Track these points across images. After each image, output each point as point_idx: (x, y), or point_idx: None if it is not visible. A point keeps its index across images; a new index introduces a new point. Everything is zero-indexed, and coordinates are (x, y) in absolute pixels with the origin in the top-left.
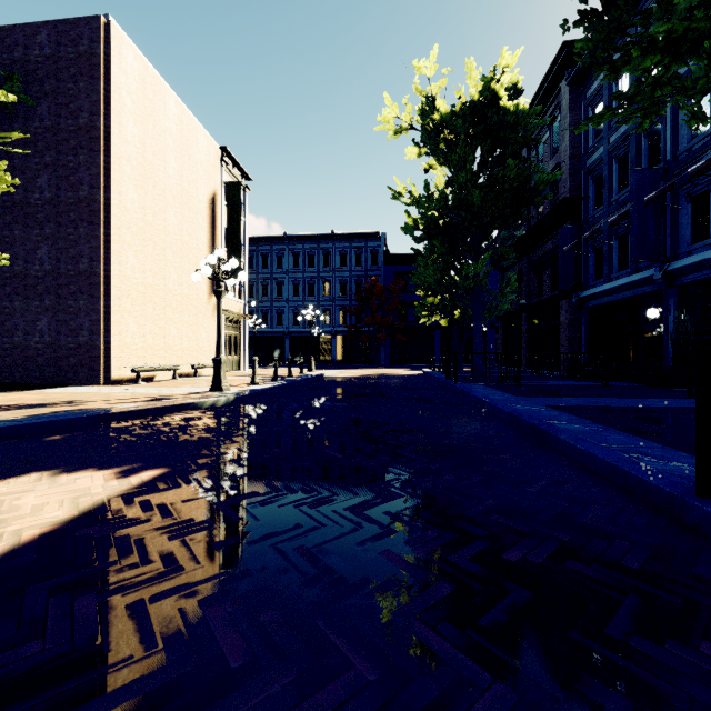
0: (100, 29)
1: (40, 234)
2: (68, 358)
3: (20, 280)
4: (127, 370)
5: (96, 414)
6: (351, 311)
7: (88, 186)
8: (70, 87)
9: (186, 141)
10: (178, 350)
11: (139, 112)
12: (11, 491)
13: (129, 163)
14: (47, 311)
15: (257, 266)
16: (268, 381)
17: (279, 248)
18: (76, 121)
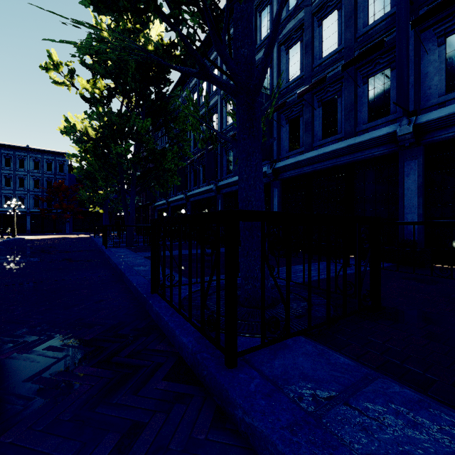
0: None
1: None
2: None
3: None
4: None
5: None
6: (43, 200)
7: None
8: None
9: None
10: None
11: None
12: None
13: None
14: None
15: None
16: None
17: None
18: None
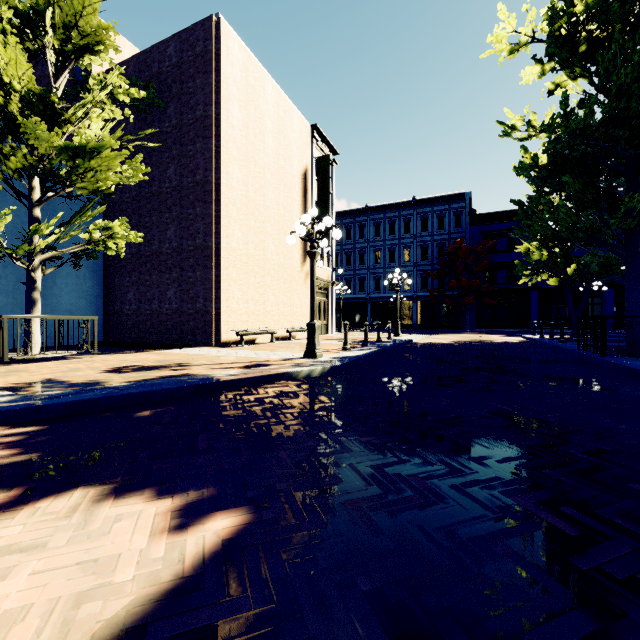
0: (212, 27)
1: (169, 217)
2: (188, 322)
3: (156, 257)
4: (233, 333)
5: (191, 384)
6: (434, 275)
7: (202, 169)
8: (190, 86)
9: (281, 122)
10: (275, 315)
11: (243, 99)
12: (19, 540)
13: (235, 146)
14: (174, 282)
15: (341, 238)
16: (358, 346)
17: (361, 219)
18: (194, 115)
